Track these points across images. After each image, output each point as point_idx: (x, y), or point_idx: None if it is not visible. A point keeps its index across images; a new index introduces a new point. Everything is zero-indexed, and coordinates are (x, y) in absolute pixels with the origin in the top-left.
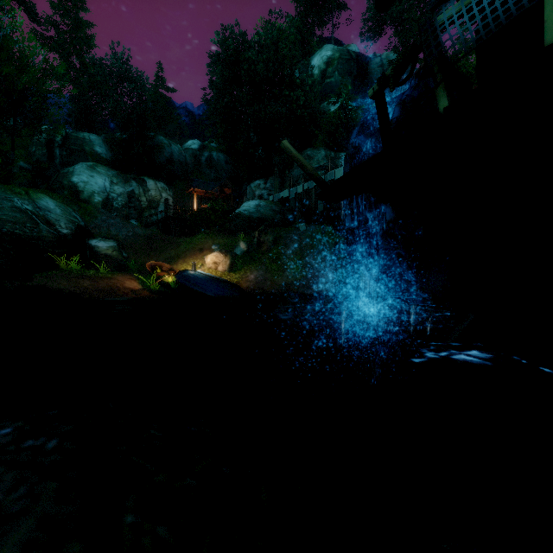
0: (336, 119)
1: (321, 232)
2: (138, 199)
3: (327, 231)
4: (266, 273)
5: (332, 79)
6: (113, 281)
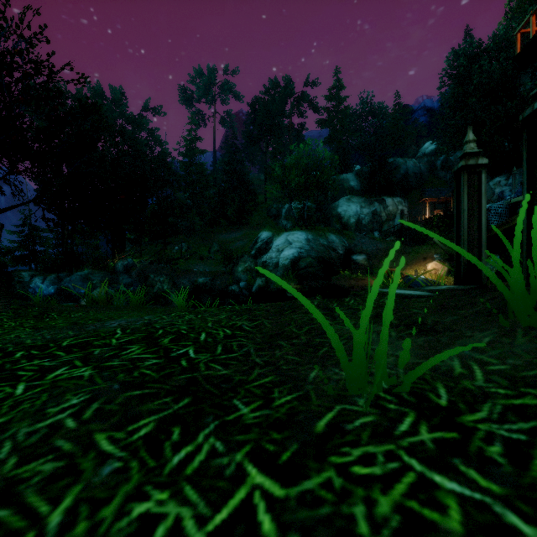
0: None
1: None
2: (379, 215)
3: None
4: None
5: None
6: (366, 281)
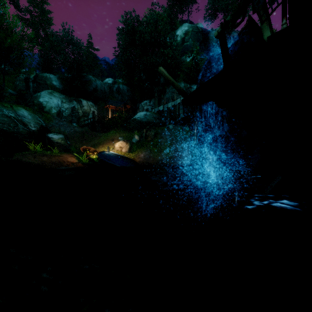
0: (190, 65)
1: (182, 129)
2: (77, 111)
3: (185, 129)
4: (150, 153)
5: (188, 43)
6: (61, 157)
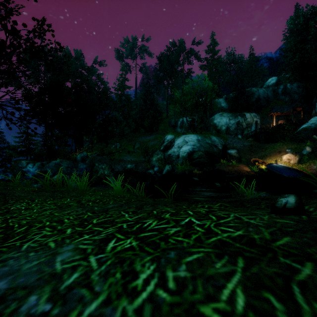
0: None
1: None
2: (241, 124)
3: None
4: None
5: None
6: (239, 167)
